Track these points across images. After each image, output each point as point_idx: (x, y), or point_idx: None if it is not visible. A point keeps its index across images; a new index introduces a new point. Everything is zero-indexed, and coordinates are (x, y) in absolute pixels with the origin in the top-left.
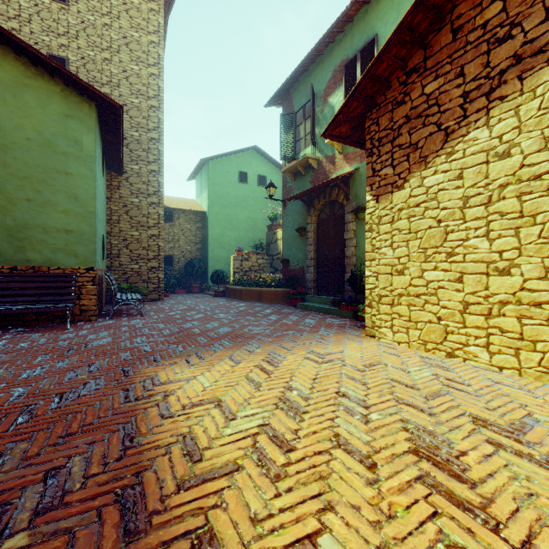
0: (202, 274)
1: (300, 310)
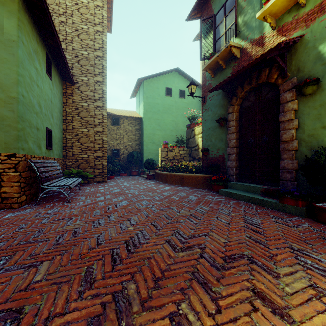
0: (139, 162)
1: (225, 198)
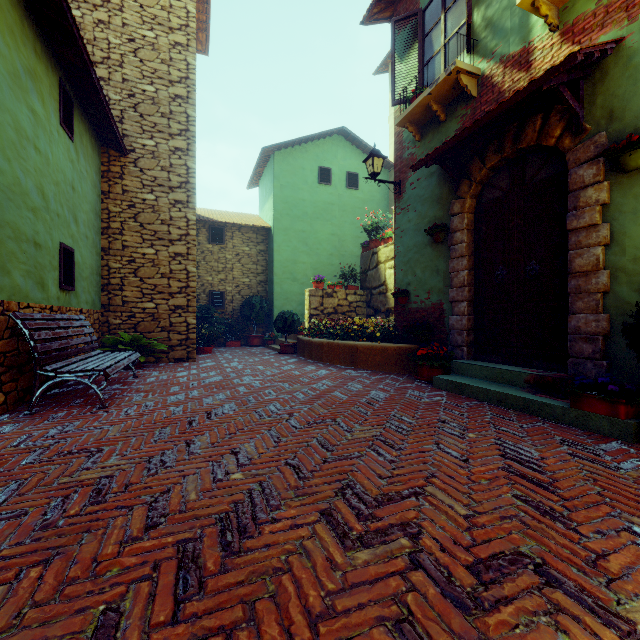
0: (264, 318)
1: (448, 396)
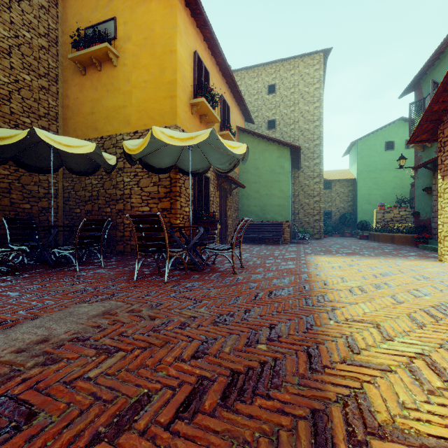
0: (352, 223)
1: (418, 249)
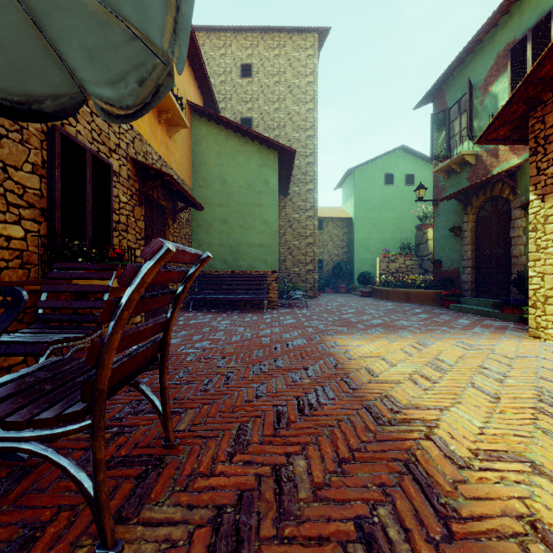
0: (348, 275)
1: (454, 312)
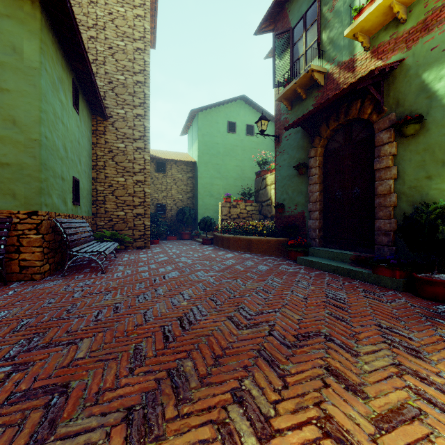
0: (192, 221)
1: (305, 269)
